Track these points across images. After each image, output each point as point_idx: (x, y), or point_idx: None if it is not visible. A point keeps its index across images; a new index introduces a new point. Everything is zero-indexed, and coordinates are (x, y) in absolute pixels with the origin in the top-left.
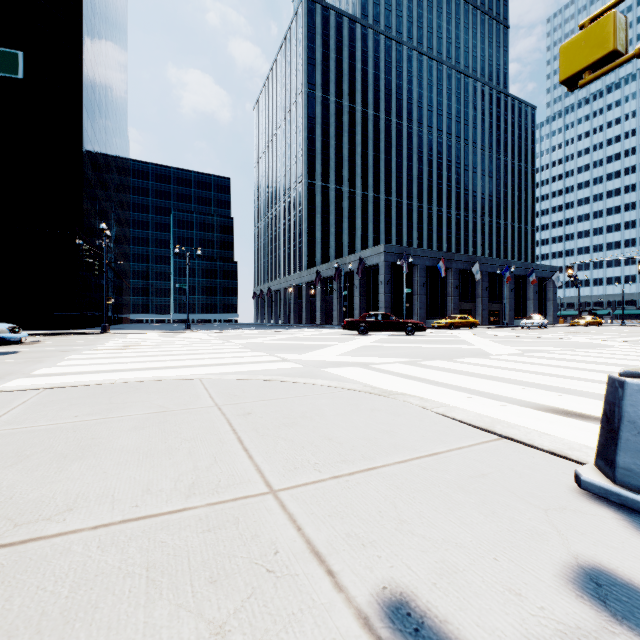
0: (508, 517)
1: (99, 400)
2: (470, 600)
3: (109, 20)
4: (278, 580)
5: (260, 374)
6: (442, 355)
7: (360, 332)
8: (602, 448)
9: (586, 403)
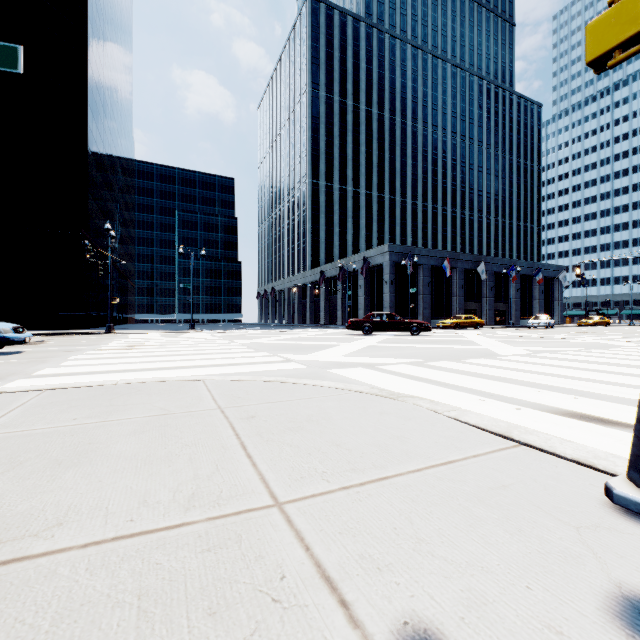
0: (537, 536)
1: (99, 402)
2: (505, 639)
3: (114, 21)
4: (285, 612)
5: (264, 375)
6: (449, 356)
7: (365, 332)
8: (636, 459)
9: (605, 407)
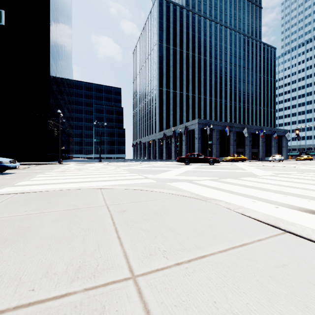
0: None
1: (42, 201)
2: None
3: (63, 12)
4: None
5: (133, 186)
6: (231, 175)
7: (186, 163)
8: None
9: None
